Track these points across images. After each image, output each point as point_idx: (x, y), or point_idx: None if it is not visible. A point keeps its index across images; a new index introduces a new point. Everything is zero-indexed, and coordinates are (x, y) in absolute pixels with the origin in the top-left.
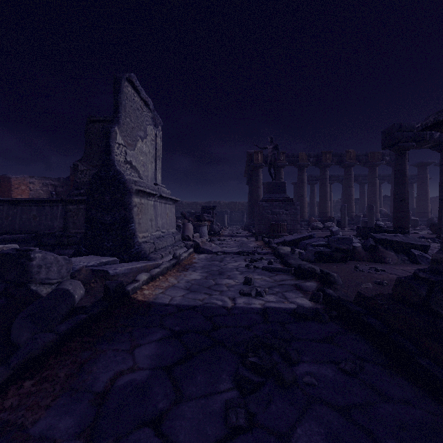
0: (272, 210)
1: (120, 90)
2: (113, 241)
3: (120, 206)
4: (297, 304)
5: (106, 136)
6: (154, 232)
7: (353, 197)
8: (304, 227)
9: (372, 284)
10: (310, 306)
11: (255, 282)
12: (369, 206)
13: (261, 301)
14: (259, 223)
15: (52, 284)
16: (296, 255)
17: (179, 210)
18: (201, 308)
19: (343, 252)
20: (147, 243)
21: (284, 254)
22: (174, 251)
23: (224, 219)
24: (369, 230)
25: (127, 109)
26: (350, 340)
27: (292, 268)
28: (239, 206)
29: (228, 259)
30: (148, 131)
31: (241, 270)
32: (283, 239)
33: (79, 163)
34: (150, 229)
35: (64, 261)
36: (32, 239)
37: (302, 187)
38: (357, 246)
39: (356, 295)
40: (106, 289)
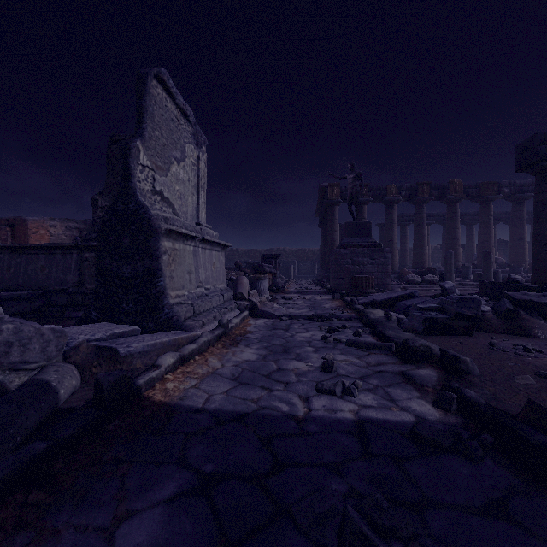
0: (353, 259)
1: (145, 90)
2: (134, 302)
3: (143, 253)
4: (415, 413)
5: (125, 153)
6: (194, 289)
7: (459, 242)
8: (393, 281)
9: (533, 378)
10: (437, 418)
11: (339, 367)
12: (484, 253)
13: (353, 405)
14: (336, 276)
15: (32, 370)
16: (394, 323)
17: (234, 259)
18: (254, 418)
19: (467, 319)
20: (183, 305)
21: (377, 320)
22: (222, 315)
23: (290, 270)
24: (499, 287)
25: (155, 118)
26: (546, 515)
27: (392, 345)
28: (309, 254)
29: (297, 327)
30: (187, 152)
31: (315, 345)
32: (371, 299)
33: (99, 197)
34: (188, 285)
35: (52, 335)
36: (39, 298)
37: (391, 230)
38: (485, 310)
39: (528, 407)
40: (97, 388)
